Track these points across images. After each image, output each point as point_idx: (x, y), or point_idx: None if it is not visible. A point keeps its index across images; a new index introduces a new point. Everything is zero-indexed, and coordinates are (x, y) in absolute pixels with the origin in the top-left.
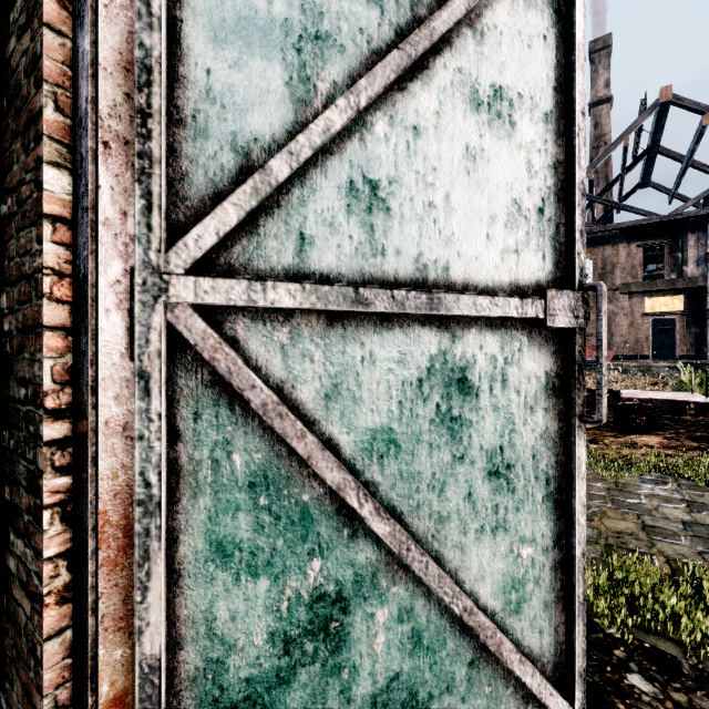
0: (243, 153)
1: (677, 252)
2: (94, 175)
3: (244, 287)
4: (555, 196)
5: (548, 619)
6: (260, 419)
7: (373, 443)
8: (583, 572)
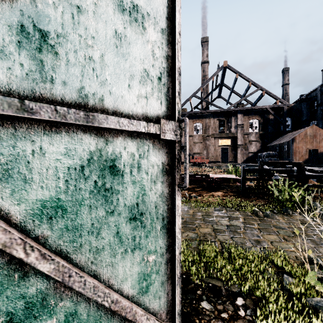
0: None
1: (229, 123)
2: None
3: None
4: (167, 73)
5: (164, 290)
6: None
7: (43, 209)
8: (179, 262)
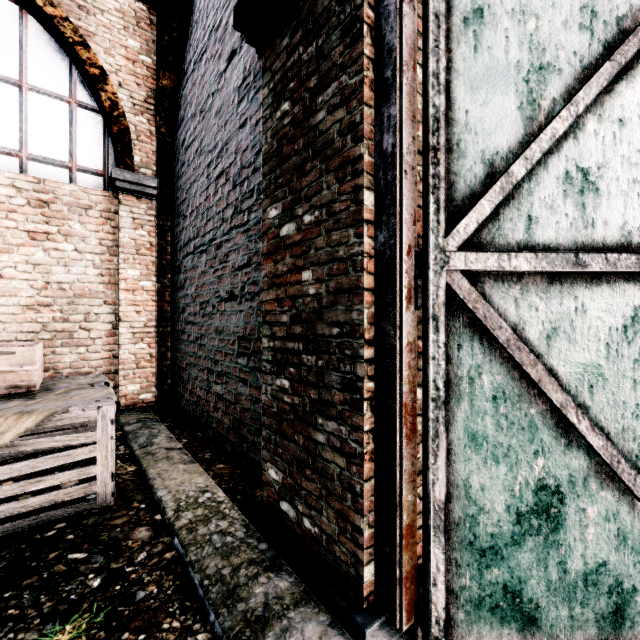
0: (488, 164)
1: None
2: (398, 192)
3: (495, 258)
4: None
5: None
6: (500, 351)
7: (584, 375)
8: None
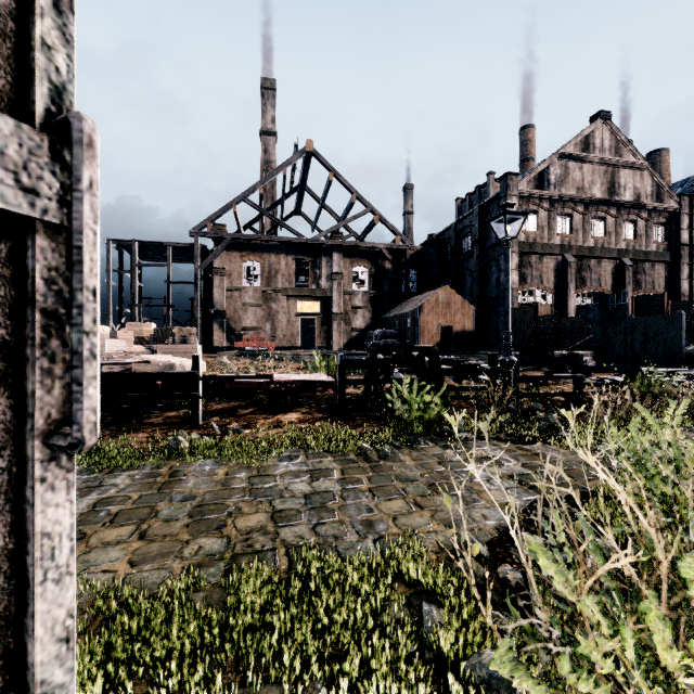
0: None
1: (316, 268)
2: None
3: None
4: None
5: None
6: None
7: None
8: None
